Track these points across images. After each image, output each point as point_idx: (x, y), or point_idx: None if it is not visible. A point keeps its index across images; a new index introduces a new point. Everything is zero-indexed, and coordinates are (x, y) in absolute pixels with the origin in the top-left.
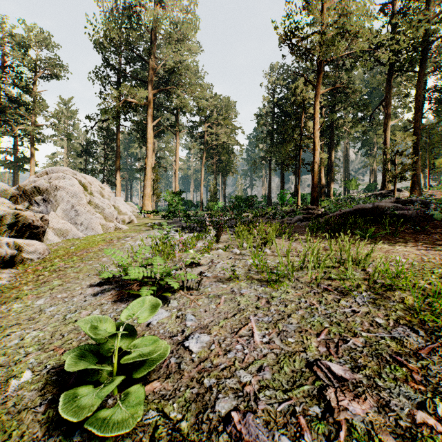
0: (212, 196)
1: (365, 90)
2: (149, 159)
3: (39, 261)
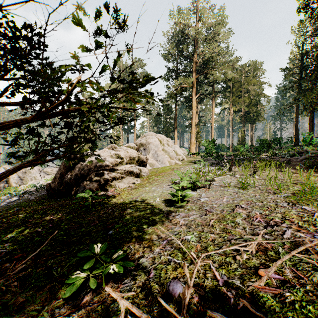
0: (240, 140)
1: None
2: (193, 120)
3: (146, 176)
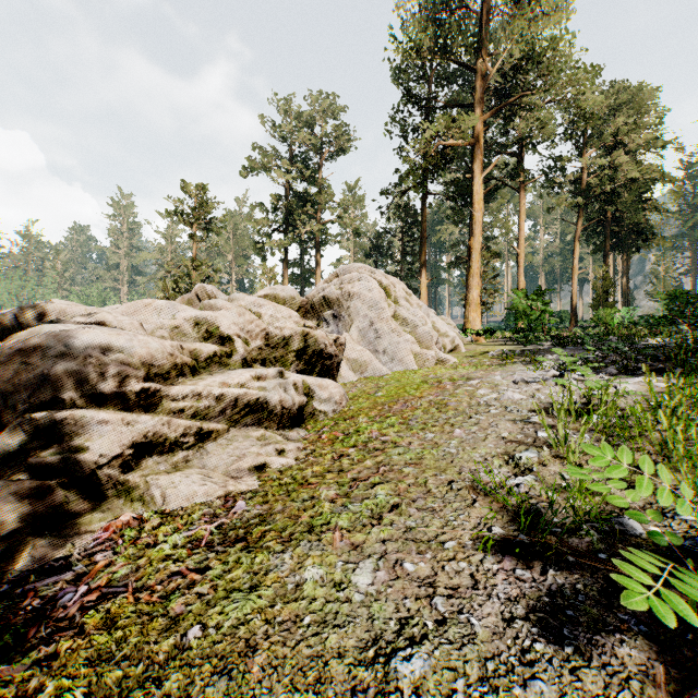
0: (599, 297)
1: None
2: (476, 239)
3: (335, 416)
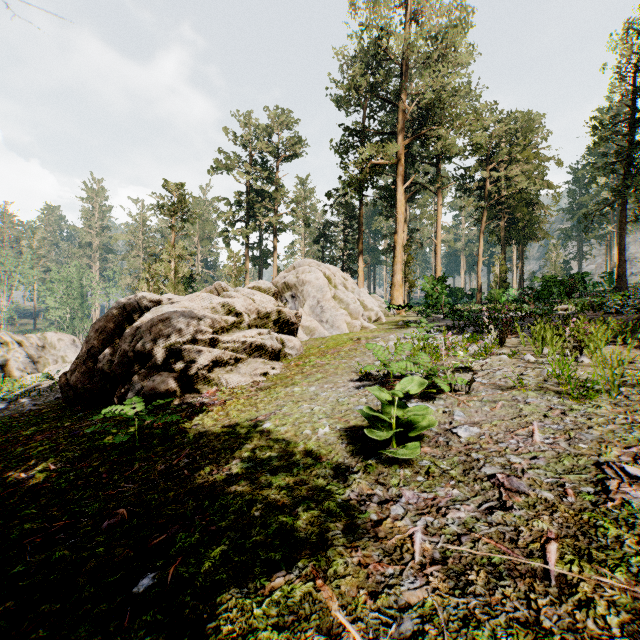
0: (497, 279)
1: None
2: (399, 236)
3: (297, 357)
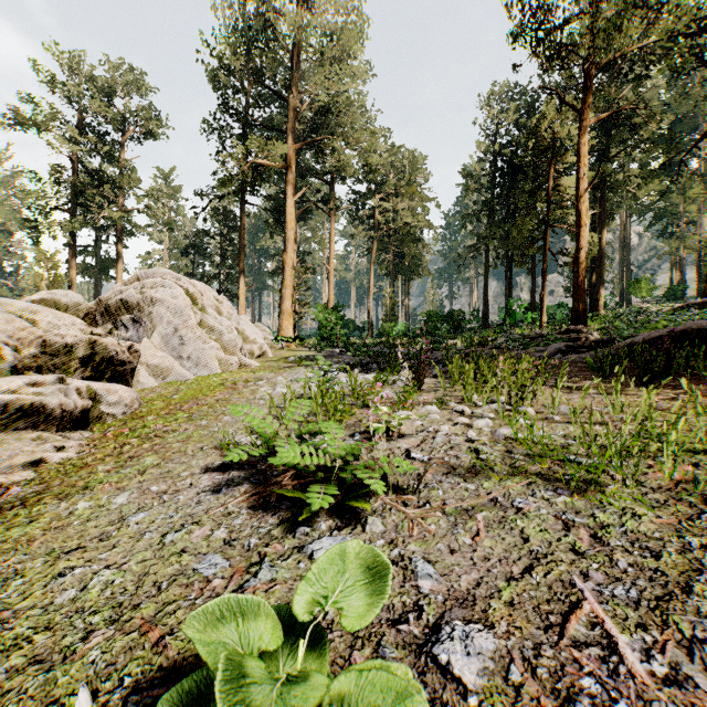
0: (387, 313)
1: (668, 117)
2: (289, 255)
3: (125, 418)
